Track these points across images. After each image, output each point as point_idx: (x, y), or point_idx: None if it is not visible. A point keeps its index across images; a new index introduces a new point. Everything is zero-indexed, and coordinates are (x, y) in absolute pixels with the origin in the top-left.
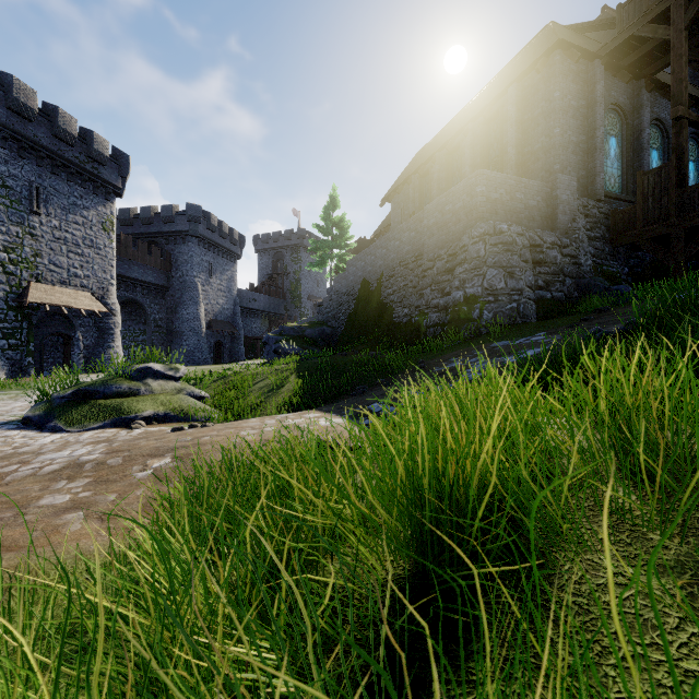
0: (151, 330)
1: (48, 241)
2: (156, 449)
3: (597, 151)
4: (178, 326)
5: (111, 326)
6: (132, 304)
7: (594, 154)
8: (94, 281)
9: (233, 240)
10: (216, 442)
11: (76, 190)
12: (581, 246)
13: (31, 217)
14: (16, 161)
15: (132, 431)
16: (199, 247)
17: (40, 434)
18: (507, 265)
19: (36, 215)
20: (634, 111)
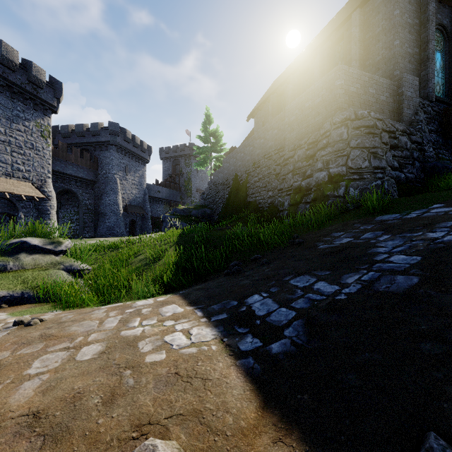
0: (82, 211)
1: None
2: None
3: (430, 60)
4: (102, 208)
5: (48, 208)
6: (68, 193)
7: (427, 63)
8: (34, 174)
9: (143, 149)
10: None
11: (19, 106)
12: (424, 135)
13: None
14: None
15: None
16: (118, 153)
17: None
18: (370, 146)
19: None
20: None
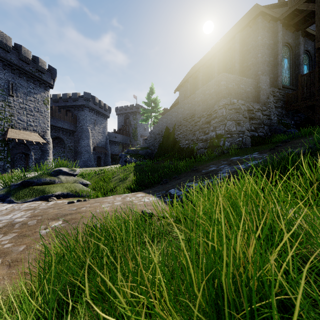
0: (67, 151)
1: (17, 109)
2: (56, 215)
3: (279, 65)
4: (80, 149)
5: (48, 149)
6: (58, 139)
7: (277, 66)
8: (39, 128)
9: (105, 109)
10: (88, 211)
11: (31, 85)
12: (272, 110)
13: (8, 98)
14: (2, 71)
15: (48, 203)
16: (89, 112)
17: (2, 204)
18: (236, 119)
19: (11, 97)
20: (295, 46)
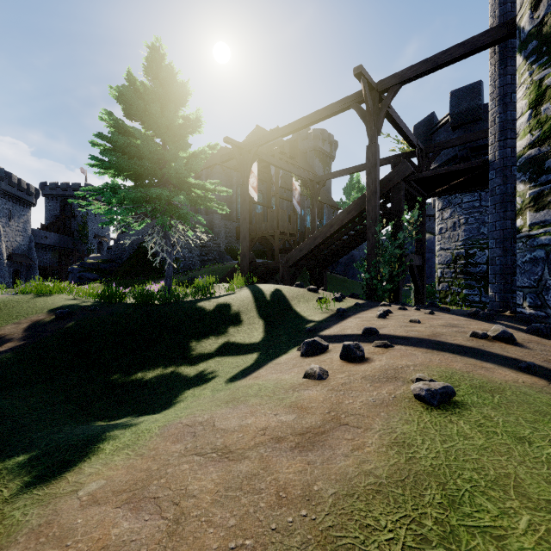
0: None
1: None
2: None
3: (233, 203)
4: None
5: None
6: None
7: (232, 204)
8: None
9: (29, 193)
10: None
11: None
12: (222, 240)
13: None
14: None
15: None
16: (0, 198)
17: None
18: (189, 248)
19: None
20: None
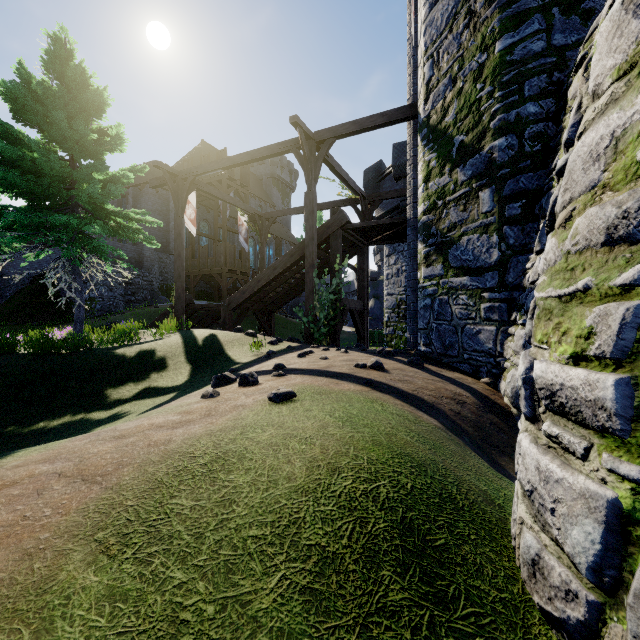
0: None
1: None
2: None
3: (170, 232)
4: None
5: None
6: None
7: (169, 233)
8: None
9: None
10: None
11: None
12: (155, 276)
13: None
14: None
15: None
16: None
17: None
18: (110, 286)
19: None
20: None
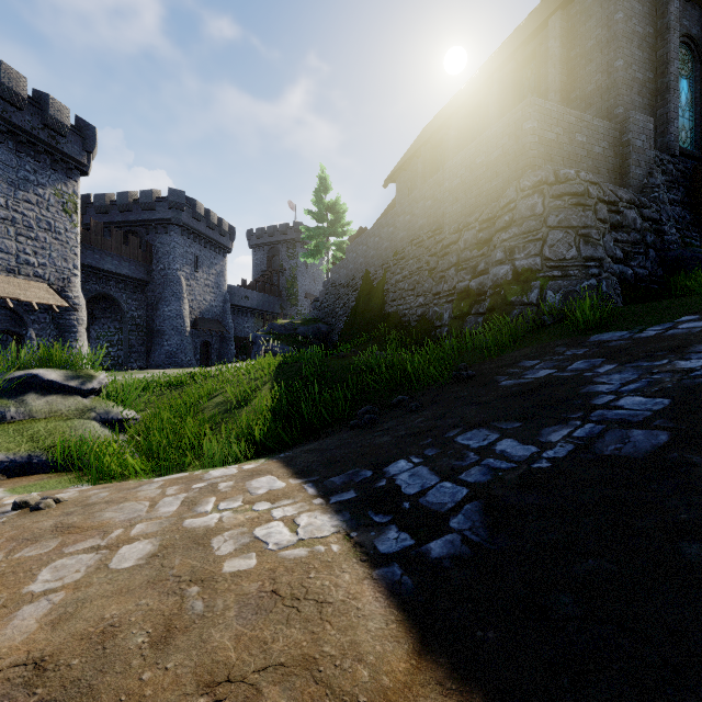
0: (127, 328)
1: None
2: None
3: (671, 91)
4: (159, 324)
5: (74, 322)
6: (106, 299)
7: (666, 95)
8: (52, 270)
9: (222, 232)
10: None
11: (29, 163)
12: (663, 208)
13: None
14: None
15: None
16: (183, 237)
17: None
18: (578, 225)
19: None
20: None
